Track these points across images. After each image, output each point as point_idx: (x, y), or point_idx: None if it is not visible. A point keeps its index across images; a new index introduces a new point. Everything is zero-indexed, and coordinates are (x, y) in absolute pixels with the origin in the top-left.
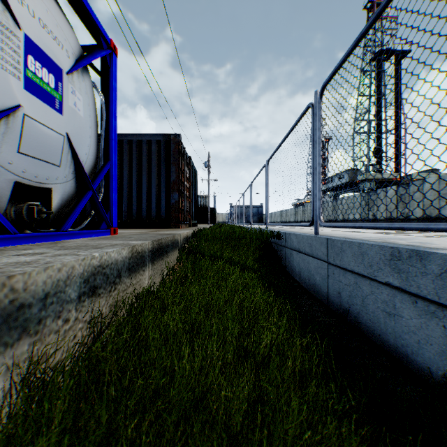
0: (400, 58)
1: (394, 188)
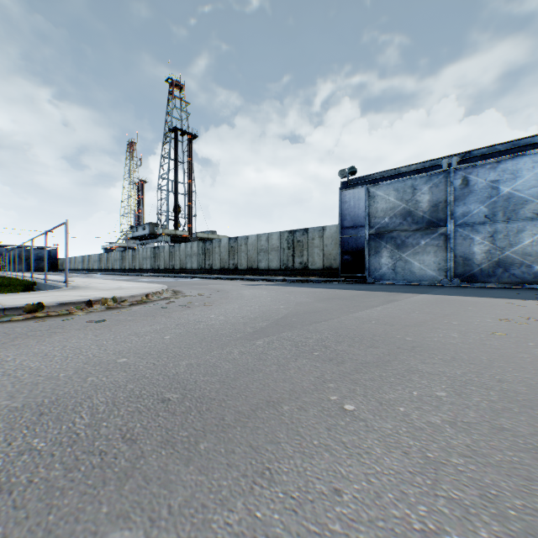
0: (192, 138)
1: (169, 247)
